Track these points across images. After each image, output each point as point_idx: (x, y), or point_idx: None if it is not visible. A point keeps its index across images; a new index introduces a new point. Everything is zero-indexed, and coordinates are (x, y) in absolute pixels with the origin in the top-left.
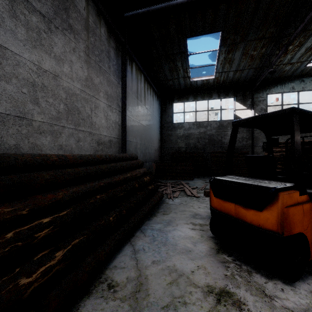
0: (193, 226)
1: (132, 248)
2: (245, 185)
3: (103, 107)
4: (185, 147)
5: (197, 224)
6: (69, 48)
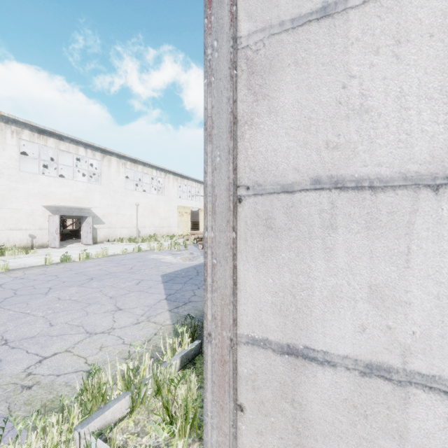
0: None
1: None
2: None
3: None
4: None
5: None
6: None
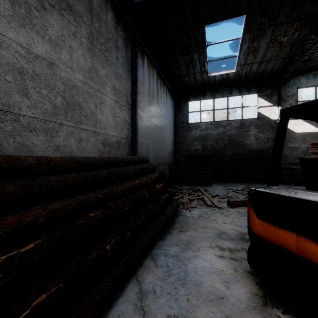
0: (221, 252)
1: (138, 288)
2: (317, 205)
3: (110, 103)
4: (202, 150)
5: (226, 249)
6: (68, 31)
